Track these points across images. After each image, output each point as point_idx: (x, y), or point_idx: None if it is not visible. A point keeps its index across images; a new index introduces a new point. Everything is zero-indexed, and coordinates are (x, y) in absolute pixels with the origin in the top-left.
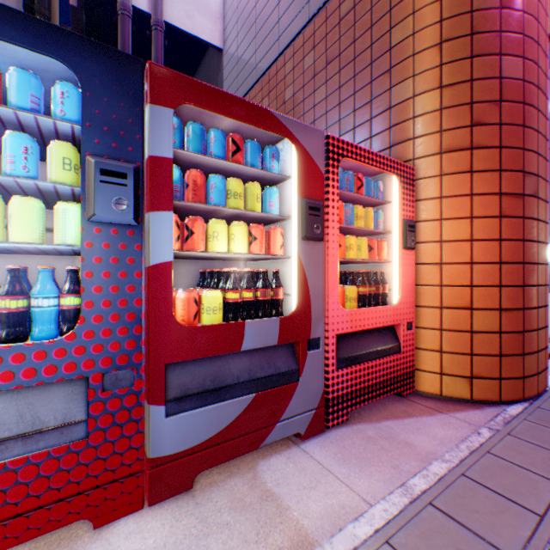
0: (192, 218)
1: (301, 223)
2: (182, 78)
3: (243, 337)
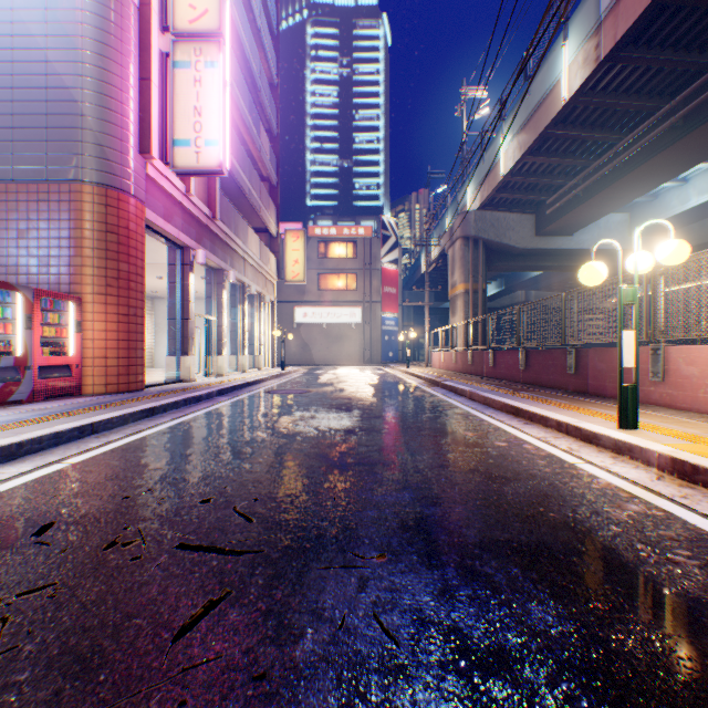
0: None
1: (25, 323)
2: None
3: (1, 362)
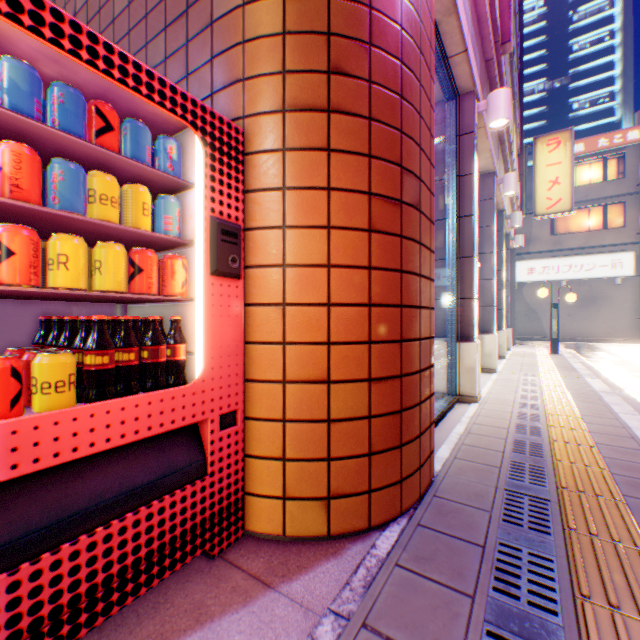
0: None
1: None
2: None
3: None
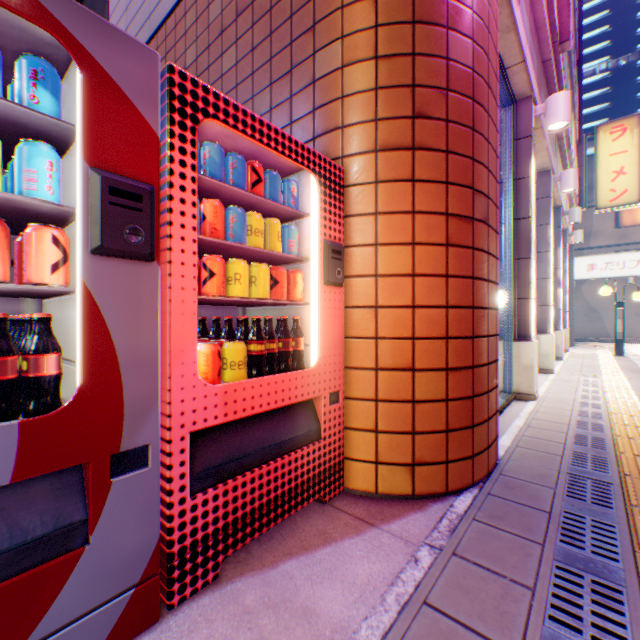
0: None
1: (91, 218)
2: None
3: None
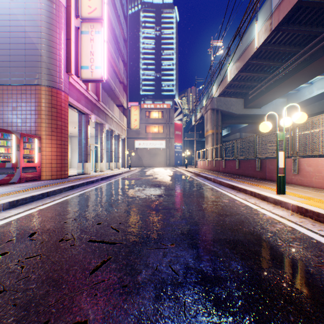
0: None
1: (16, 148)
2: None
3: (6, 165)
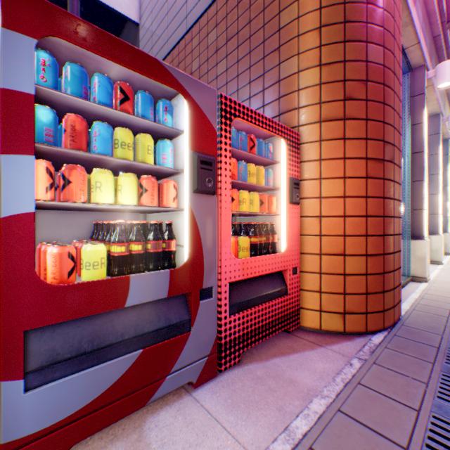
0: (70, 166)
1: (193, 176)
2: (48, 6)
3: (128, 292)
